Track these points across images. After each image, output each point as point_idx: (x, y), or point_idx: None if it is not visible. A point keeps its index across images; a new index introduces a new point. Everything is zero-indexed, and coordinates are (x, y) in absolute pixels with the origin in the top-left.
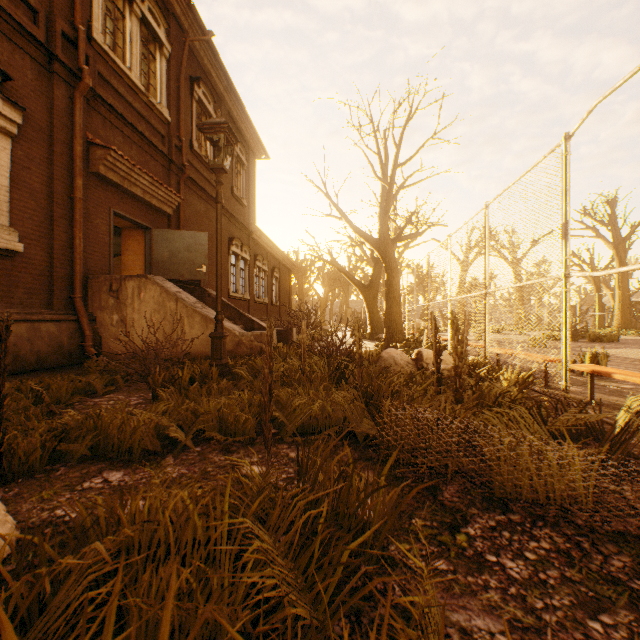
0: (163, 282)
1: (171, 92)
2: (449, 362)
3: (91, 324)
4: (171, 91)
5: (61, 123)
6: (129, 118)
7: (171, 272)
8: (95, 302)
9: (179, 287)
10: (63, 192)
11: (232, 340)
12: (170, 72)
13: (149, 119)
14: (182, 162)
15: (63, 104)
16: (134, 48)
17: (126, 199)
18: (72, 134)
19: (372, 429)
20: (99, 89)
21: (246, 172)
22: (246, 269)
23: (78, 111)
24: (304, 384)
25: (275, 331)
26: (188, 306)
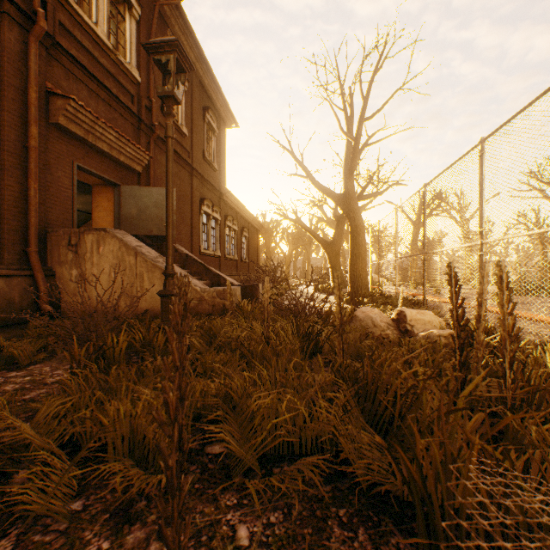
0: (123, 236)
1: (141, 53)
2: (436, 323)
3: (49, 279)
4: (141, 52)
5: (13, 67)
6: (95, 73)
7: (139, 228)
8: (54, 257)
9: (147, 243)
10: (16, 140)
11: (193, 296)
12: (140, 34)
13: (117, 77)
14: (152, 122)
15: (16, 48)
16: (101, 4)
17: (92, 154)
18: (27, 81)
19: (378, 454)
20: (60, 38)
21: (217, 139)
22: (217, 228)
23: (33, 56)
24: (268, 357)
25: (239, 287)
26: (148, 260)
